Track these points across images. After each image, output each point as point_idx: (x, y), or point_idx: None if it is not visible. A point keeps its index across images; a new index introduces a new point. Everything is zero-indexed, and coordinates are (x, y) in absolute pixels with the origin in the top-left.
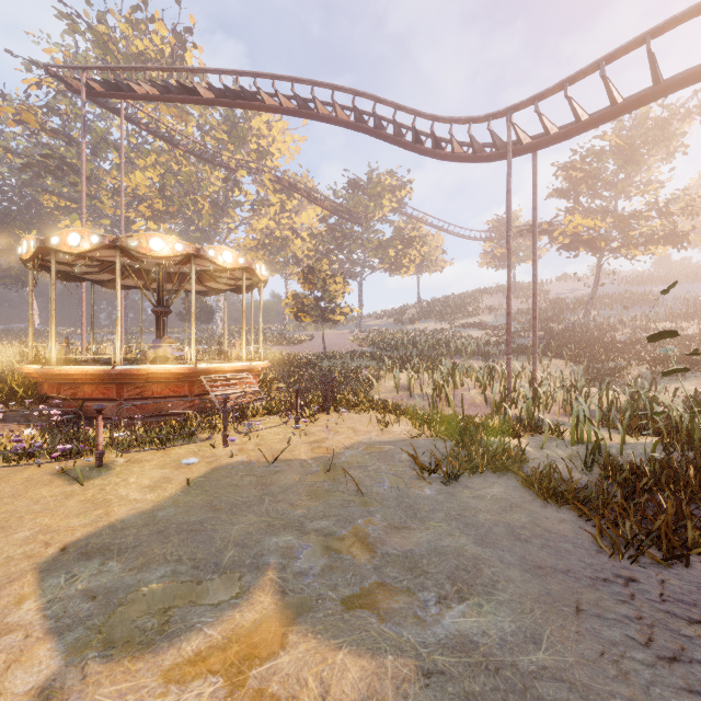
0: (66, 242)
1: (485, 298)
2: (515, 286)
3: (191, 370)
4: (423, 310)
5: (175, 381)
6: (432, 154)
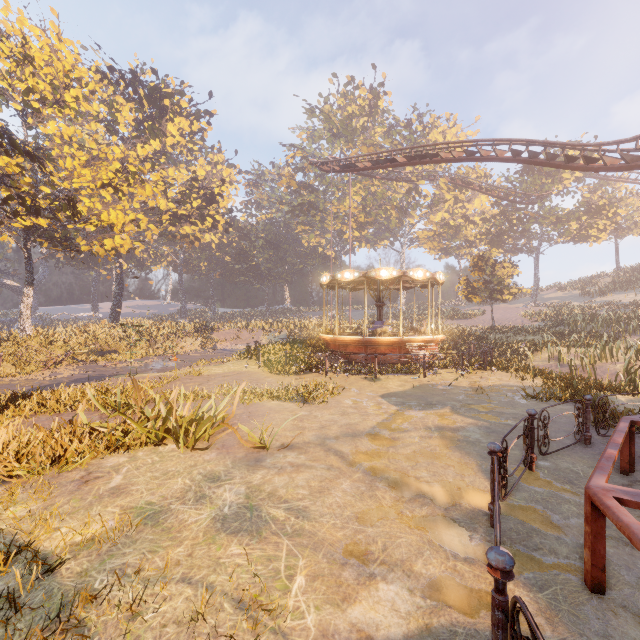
0: (343, 276)
1: None
2: None
3: (400, 340)
4: (621, 279)
5: (392, 346)
6: (584, 169)
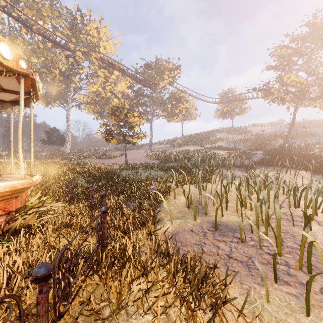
0: None
1: (217, 134)
2: (233, 128)
3: None
4: (185, 140)
5: None
6: None
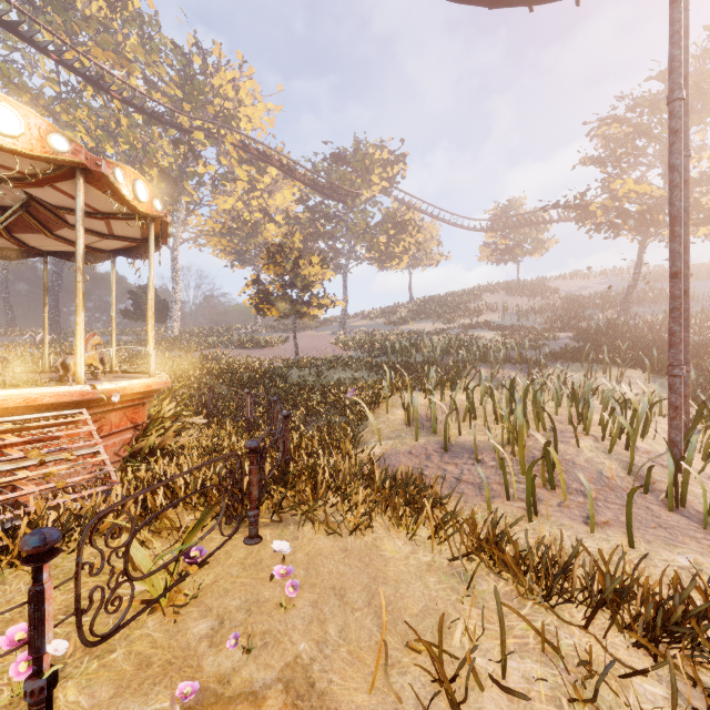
0: None
1: (485, 296)
2: (519, 283)
3: None
4: (416, 309)
5: None
6: None
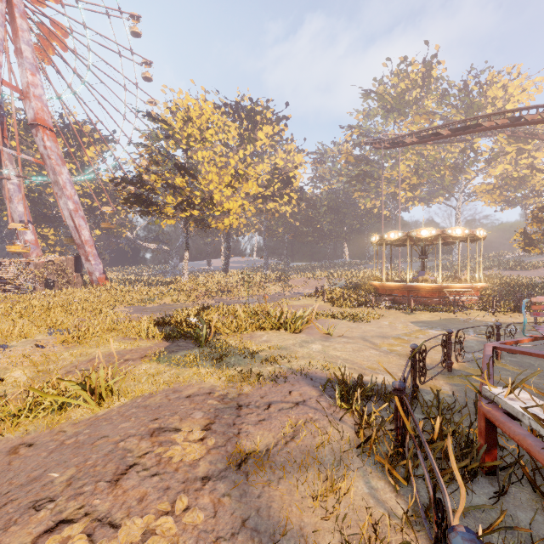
0: (389, 236)
1: None
2: None
3: (439, 286)
4: None
5: (431, 291)
6: None
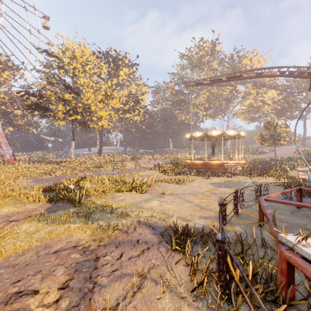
0: (195, 134)
1: None
2: None
3: (222, 163)
4: None
5: (218, 165)
6: None
